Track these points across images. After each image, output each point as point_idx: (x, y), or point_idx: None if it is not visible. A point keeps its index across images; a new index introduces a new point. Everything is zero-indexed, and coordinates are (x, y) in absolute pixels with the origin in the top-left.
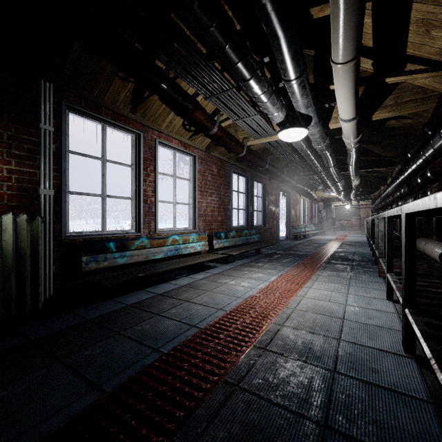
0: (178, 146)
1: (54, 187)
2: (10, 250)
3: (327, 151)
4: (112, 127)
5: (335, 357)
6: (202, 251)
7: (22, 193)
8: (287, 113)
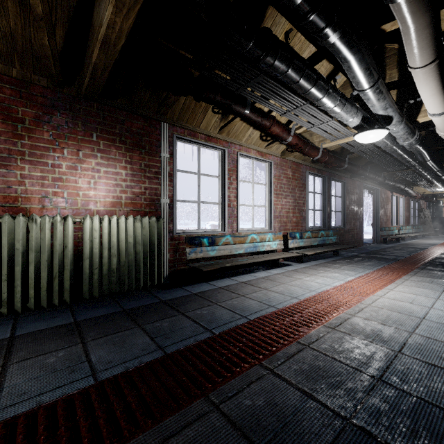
0: (256, 156)
1: (169, 197)
2: (147, 241)
3: (417, 146)
4: (204, 147)
5: (402, 343)
6: (277, 250)
7: (151, 202)
8: (363, 116)
